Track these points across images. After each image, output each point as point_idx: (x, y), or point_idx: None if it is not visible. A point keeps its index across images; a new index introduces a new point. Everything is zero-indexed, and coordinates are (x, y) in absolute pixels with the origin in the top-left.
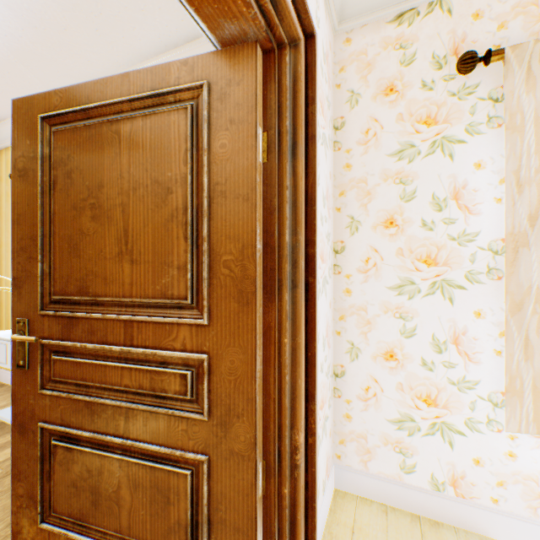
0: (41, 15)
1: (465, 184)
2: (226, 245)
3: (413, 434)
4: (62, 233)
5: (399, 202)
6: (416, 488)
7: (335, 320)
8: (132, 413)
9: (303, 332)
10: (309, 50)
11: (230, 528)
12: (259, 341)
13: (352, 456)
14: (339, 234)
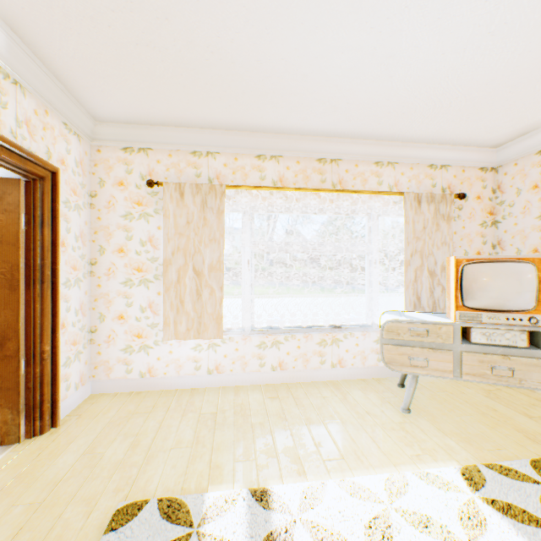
0: None
1: (154, 235)
2: (3, 264)
3: (132, 353)
4: None
5: (126, 241)
6: (133, 379)
7: (92, 302)
8: None
9: (50, 302)
10: (55, 178)
11: (6, 390)
12: (23, 306)
13: (102, 373)
14: (94, 255)
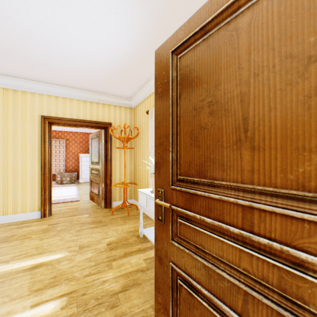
0: (163, 9)
1: None
2: None
3: None
4: (184, 130)
5: None
6: None
7: None
8: (251, 299)
9: None
10: None
11: None
12: None
13: None
14: None
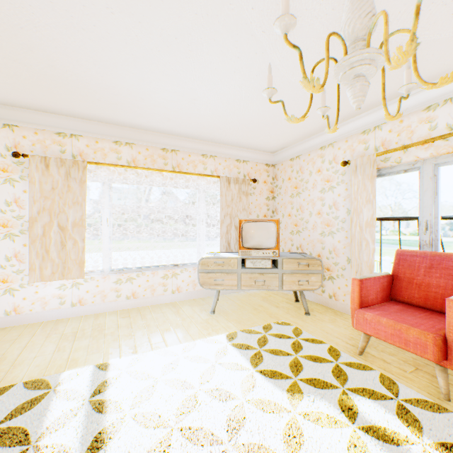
0: None
1: (20, 197)
2: None
3: None
4: None
5: None
6: None
7: None
8: None
9: None
10: None
11: None
12: None
13: None
14: None
